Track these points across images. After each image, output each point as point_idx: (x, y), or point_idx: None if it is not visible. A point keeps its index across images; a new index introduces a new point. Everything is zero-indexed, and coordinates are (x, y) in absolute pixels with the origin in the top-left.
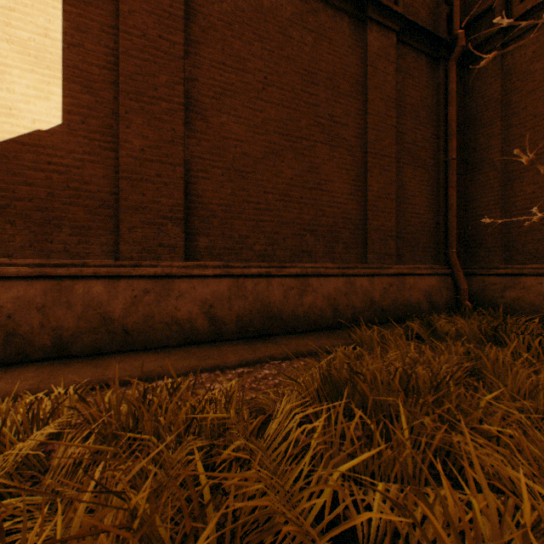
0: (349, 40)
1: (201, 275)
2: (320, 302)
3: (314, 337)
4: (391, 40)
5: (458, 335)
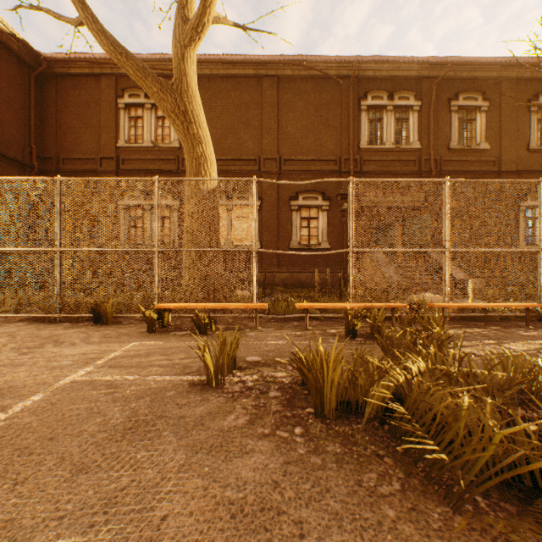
0: None
1: None
2: None
3: None
4: None
5: None
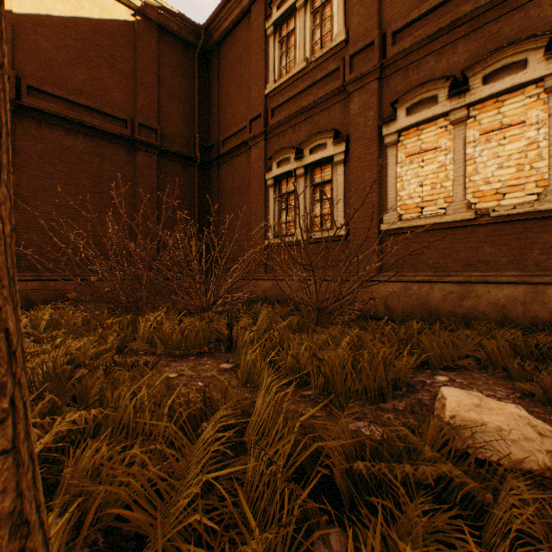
0: (126, 158)
1: (23, 280)
2: None
3: None
4: (154, 158)
5: None
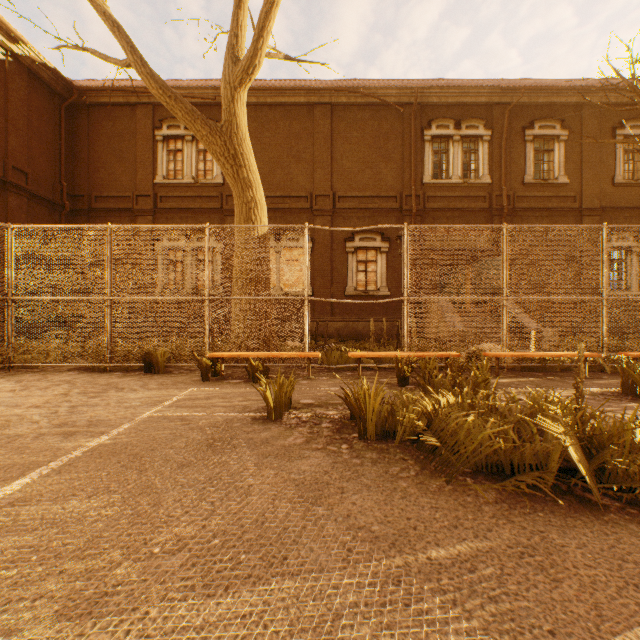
0: None
1: None
2: None
3: None
4: (25, 201)
5: None
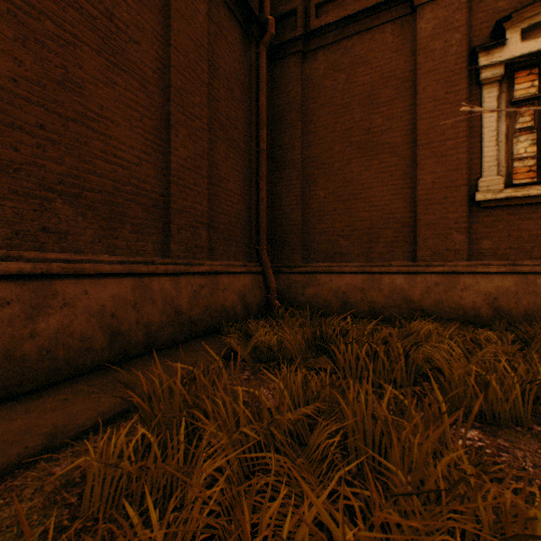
0: None
1: None
2: (83, 323)
3: (62, 397)
4: None
5: (282, 347)
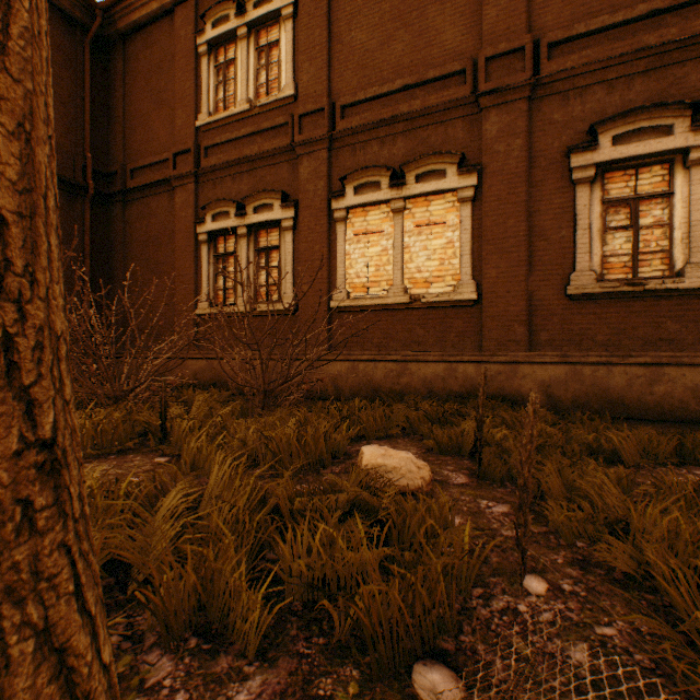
0: None
1: None
2: None
3: None
4: None
5: None
